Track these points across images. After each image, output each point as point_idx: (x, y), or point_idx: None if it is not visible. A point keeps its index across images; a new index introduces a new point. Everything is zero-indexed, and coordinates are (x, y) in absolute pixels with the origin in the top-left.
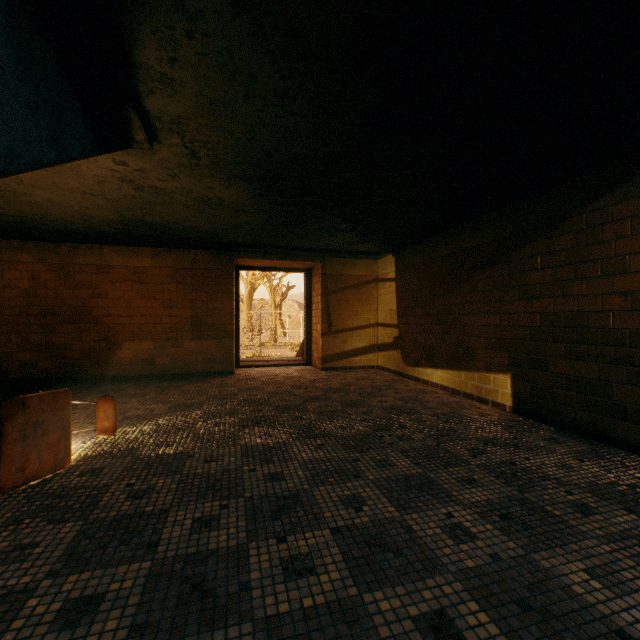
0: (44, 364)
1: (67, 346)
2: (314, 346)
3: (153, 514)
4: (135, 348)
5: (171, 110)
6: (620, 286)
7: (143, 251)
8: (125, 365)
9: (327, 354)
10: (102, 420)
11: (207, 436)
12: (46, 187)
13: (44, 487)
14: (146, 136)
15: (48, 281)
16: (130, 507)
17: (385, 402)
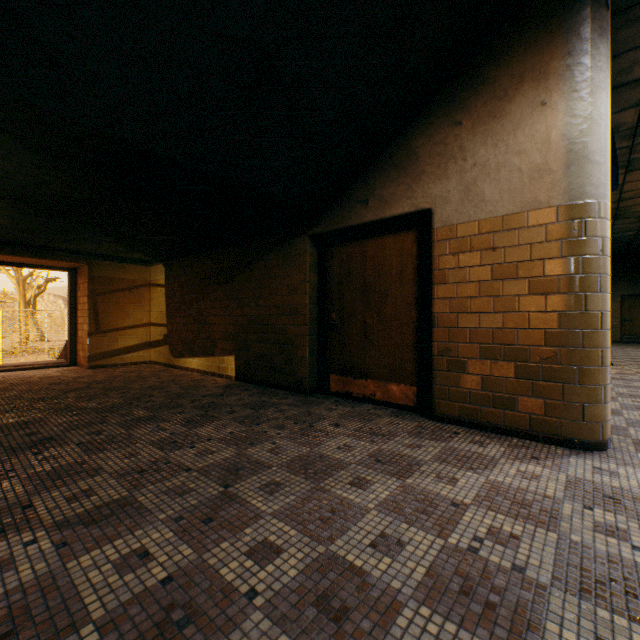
0: None
1: None
2: (80, 346)
3: None
4: None
5: None
6: (276, 302)
7: None
8: None
9: (96, 353)
10: None
11: None
12: None
13: None
14: None
15: None
16: None
17: (146, 385)
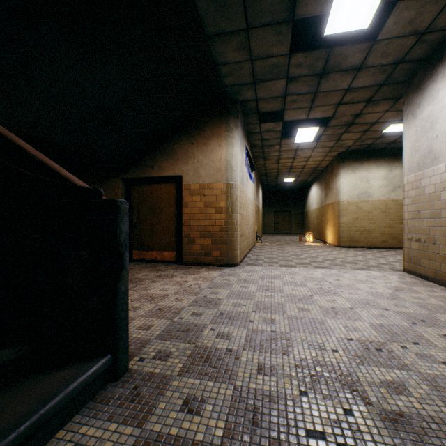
0: None
1: None
2: None
3: None
4: None
5: None
6: None
7: None
8: None
9: None
10: None
11: None
12: None
13: None
14: None
15: None
16: None
17: None
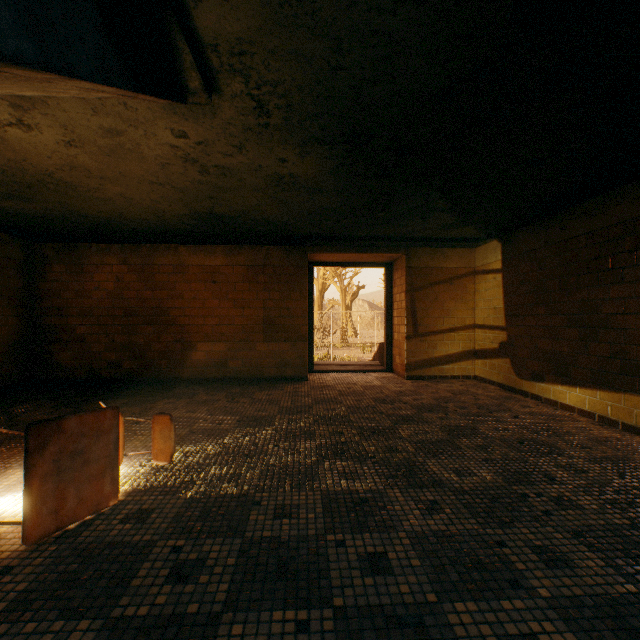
0: (127, 364)
1: (147, 347)
2: (396, 350)
3: (196, 623)
4: (208, 350)
5: (229, 29)
6: None
7: (216, 249)
8: (199, 367)
9: (412, 360)
10: (158, 442)
11: (278, 469)
12: (114, 178)
13: (79, 536)
14: (201, 80)
15: (130, 282)
16: (168, 599)
17: (505, 431)
